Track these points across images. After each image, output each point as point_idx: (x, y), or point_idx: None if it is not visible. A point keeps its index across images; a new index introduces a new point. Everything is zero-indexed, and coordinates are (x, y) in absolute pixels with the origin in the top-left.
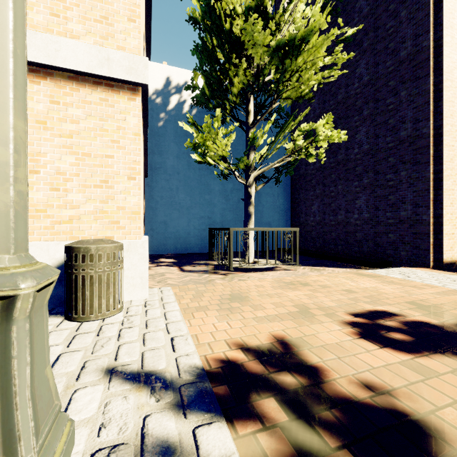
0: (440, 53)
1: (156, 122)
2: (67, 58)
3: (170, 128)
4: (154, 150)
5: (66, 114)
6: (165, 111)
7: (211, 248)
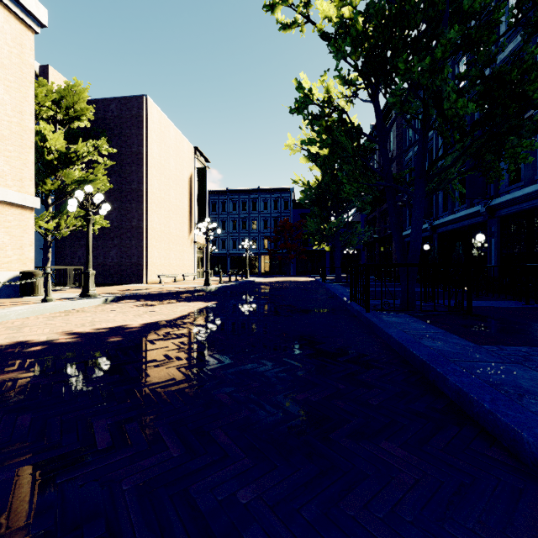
0: (147, 195)
1: None
2: (10, 198)
3: None
4: None
5: (6, 219)
6: None
7: None
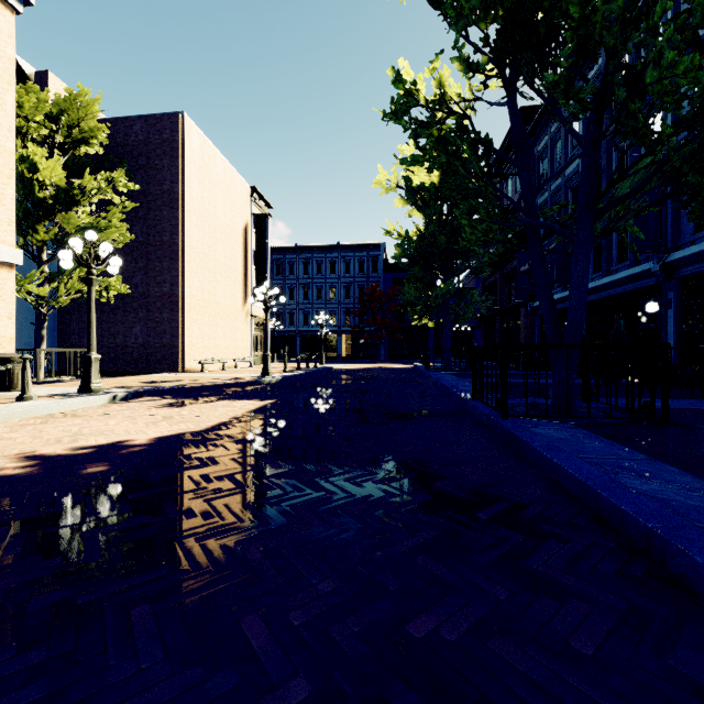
0: (184, 250)
1: None
2: None
3: None
4: None
5: None
6: None
7: None
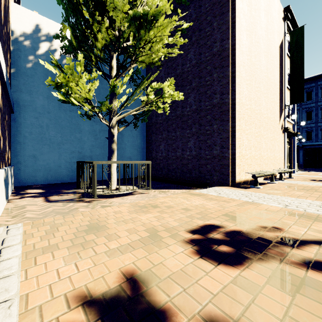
0: (234, 54)
1: (23, 62)
2: None
3: (40, 71)
4: (22, 88)
5: None
6: (34, 54)
7: (79, 178)
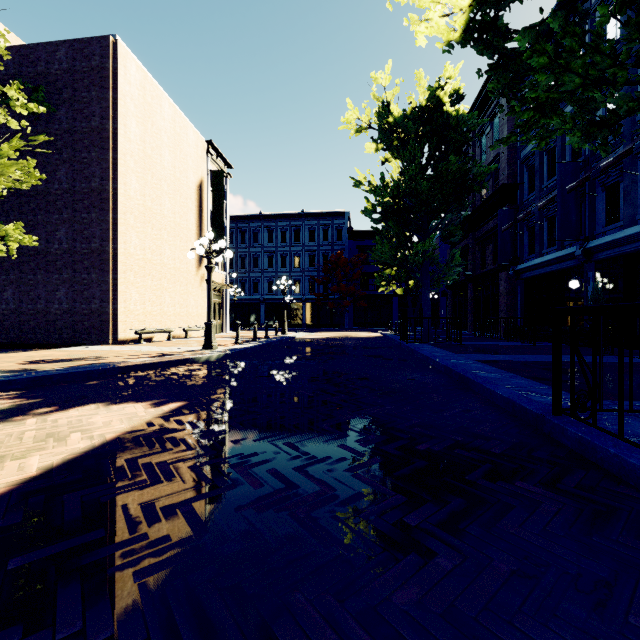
0: (117, 199)
1: None
2: None
3: None
4: None
5: None
6: None
7: None
